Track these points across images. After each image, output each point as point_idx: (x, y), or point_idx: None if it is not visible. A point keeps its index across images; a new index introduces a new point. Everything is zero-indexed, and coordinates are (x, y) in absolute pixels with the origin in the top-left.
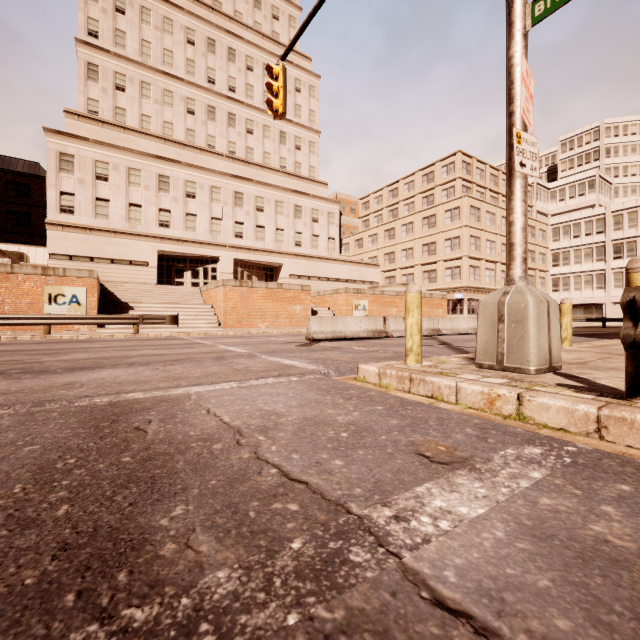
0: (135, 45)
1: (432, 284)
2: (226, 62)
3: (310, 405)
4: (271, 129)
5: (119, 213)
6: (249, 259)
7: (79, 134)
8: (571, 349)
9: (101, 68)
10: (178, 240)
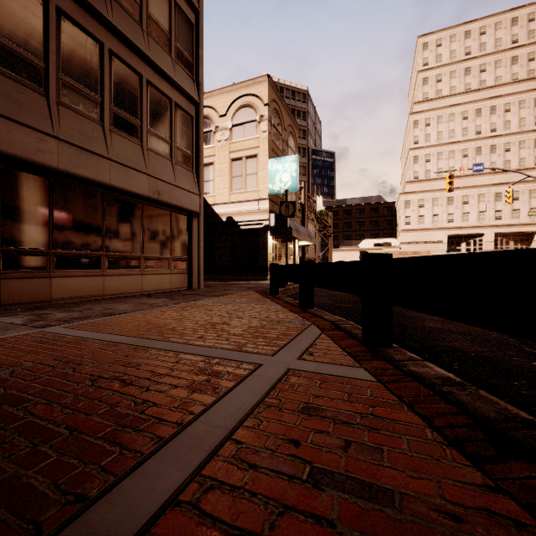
0: (434, 137)
1: None
2: (488, 116)
3: None
4: (526, 141)
5: (428, 220)
6: (506, 231)
7: (411, 190)
8: None
9: (419, 156)
10: (458, 228)
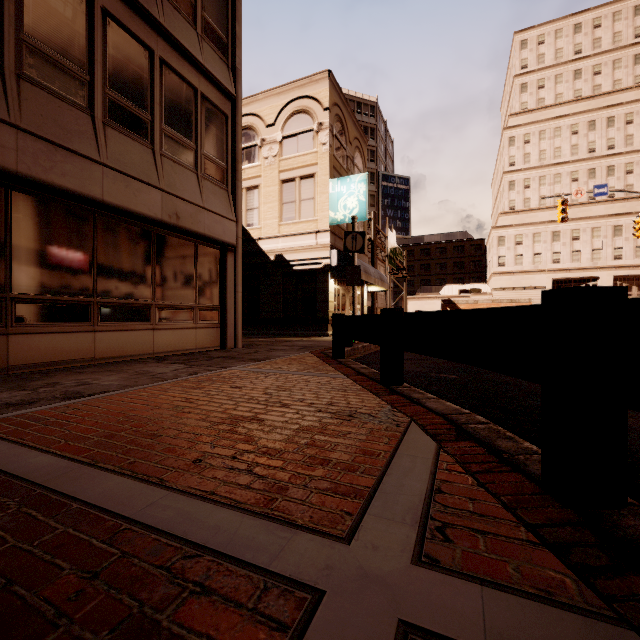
0: (535, 157)
1: None
2: (605, 130)
3: None
4: None
5: (528, 261)
6: (628, 274)
7: (506, 223)
8: None
9: (516, 181)
10: (566, 270)
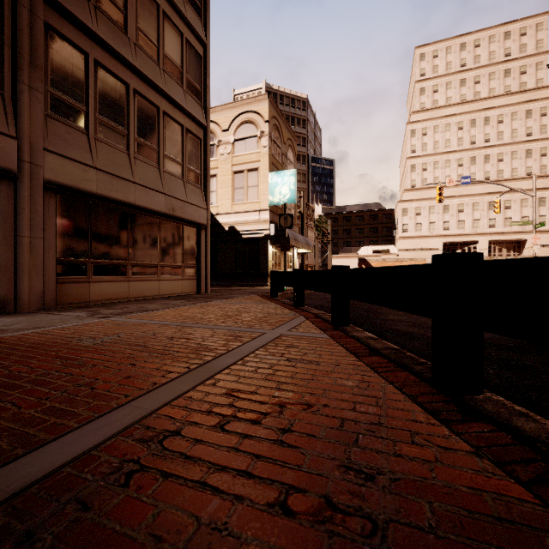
0: (431, 146)
1: None
2: (482, 127)
3: None
4: (518, 152)
5: (425, 228)
6: (499, 239)
7: (408, 198)
8: None
9: (416, 165)
10: (453, 235)
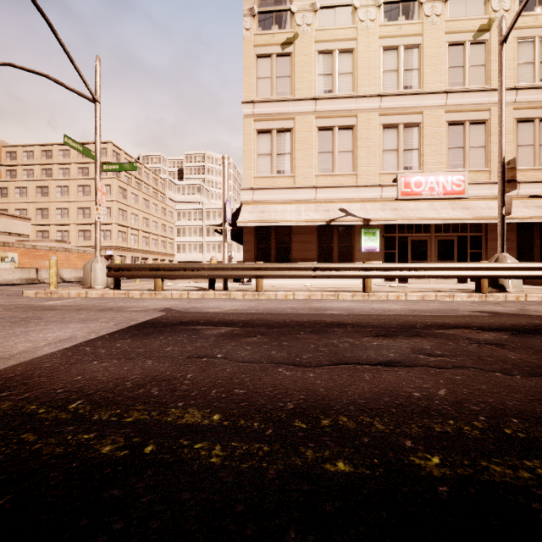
0: None
1: (87, 241)
2: None
3: (6, 300)
4: None
5: None
6: None
7: None
8: (139, 283)
9: None
10: None
